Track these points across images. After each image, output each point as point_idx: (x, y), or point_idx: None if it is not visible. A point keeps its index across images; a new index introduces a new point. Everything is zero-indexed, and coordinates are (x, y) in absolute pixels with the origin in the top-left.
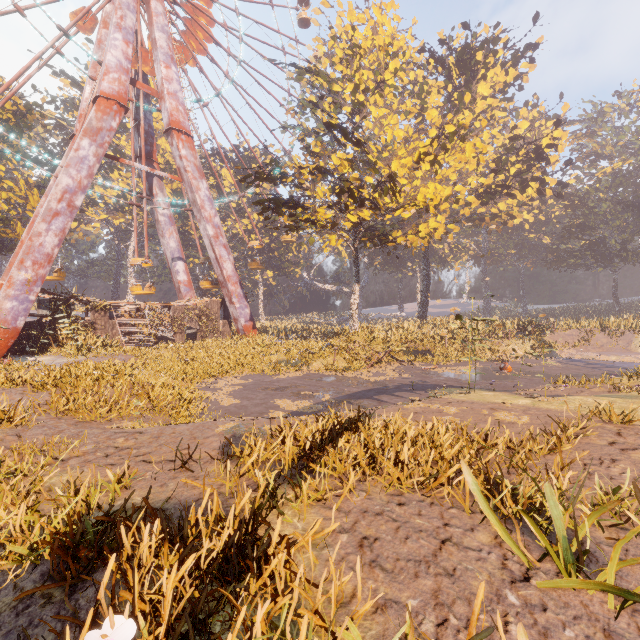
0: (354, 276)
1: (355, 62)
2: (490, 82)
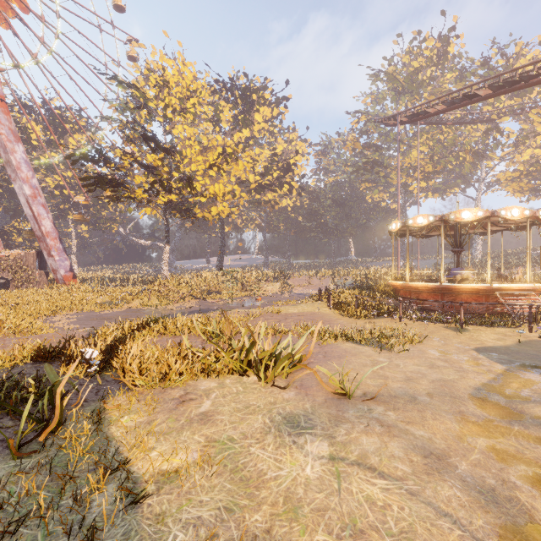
0: (165, 239)
1: (165, 91)
2: (262, 114)
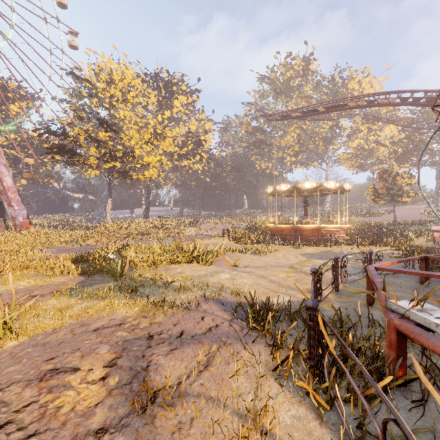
0: (109, 194)
1: (112, 86)
2: (180, 101)
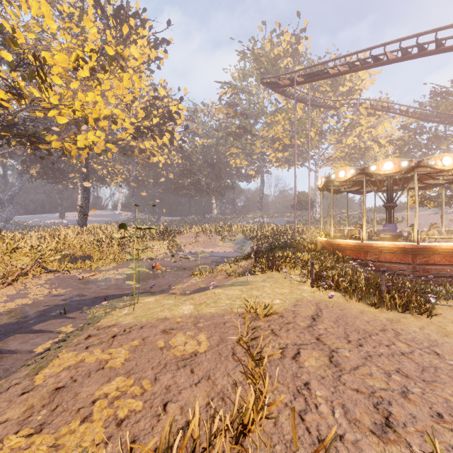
0: None
1: None
2: (140, 48)
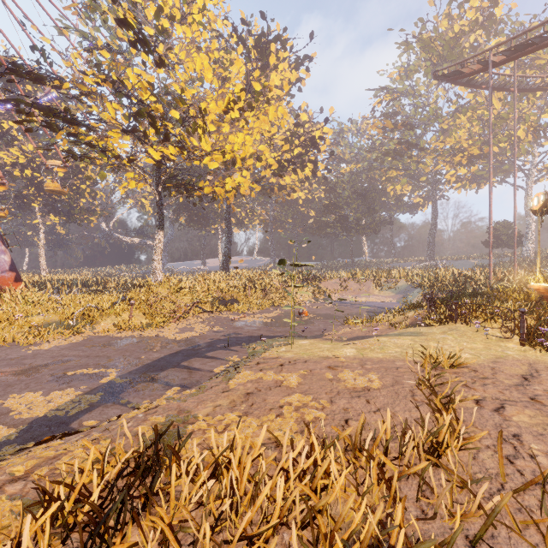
0: (158, 222)
1: None
2: (280, 74)
